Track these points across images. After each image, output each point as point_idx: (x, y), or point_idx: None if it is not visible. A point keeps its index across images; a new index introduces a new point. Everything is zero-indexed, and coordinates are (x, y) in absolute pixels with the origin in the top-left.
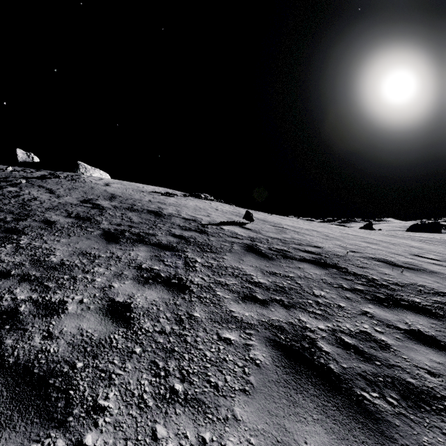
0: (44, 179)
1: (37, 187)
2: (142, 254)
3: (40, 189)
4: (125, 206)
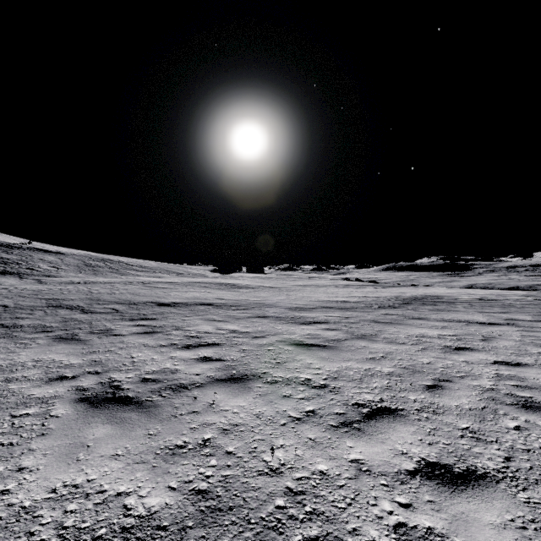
0: None
1: None
2: (0, 245)
3: None
4: None
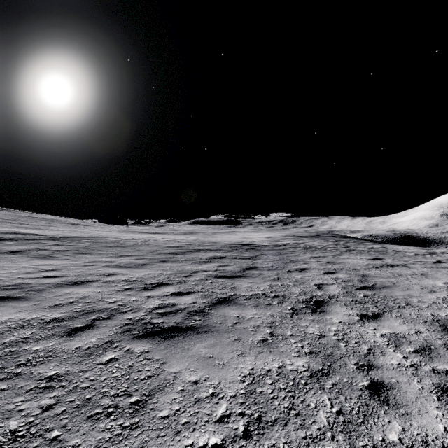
0: None
1: None
2: None
3: None
4: None
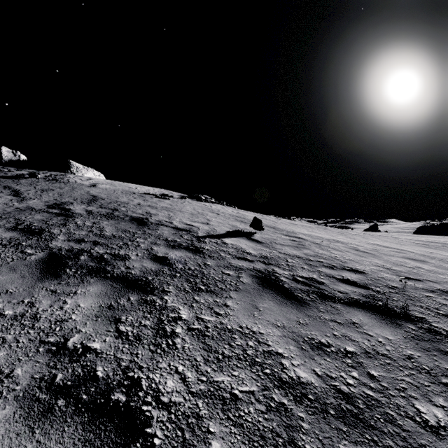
0: (18, 179)
1: (2, 188)
2: (87, 302)
3: (4, 191)
4: (104, 212)
